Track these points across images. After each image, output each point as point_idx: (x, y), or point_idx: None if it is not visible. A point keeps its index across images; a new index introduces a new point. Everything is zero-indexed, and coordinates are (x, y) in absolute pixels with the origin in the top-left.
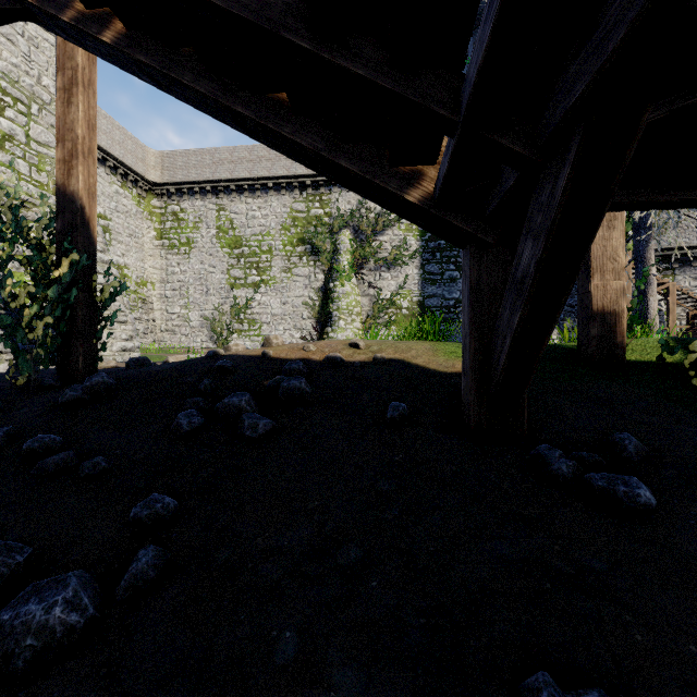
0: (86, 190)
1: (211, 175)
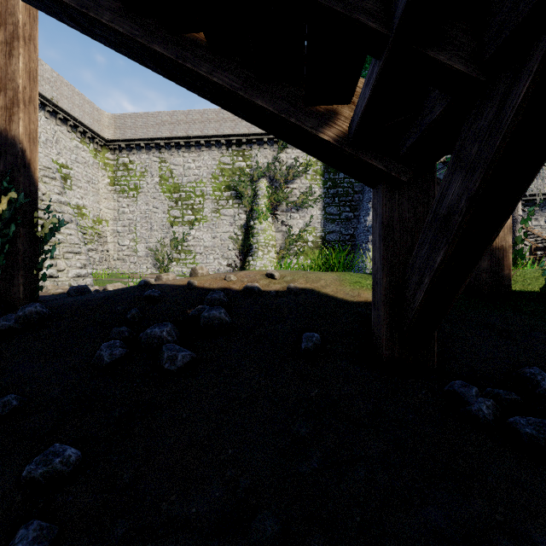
0: (27, 135)
1: (155, 134)
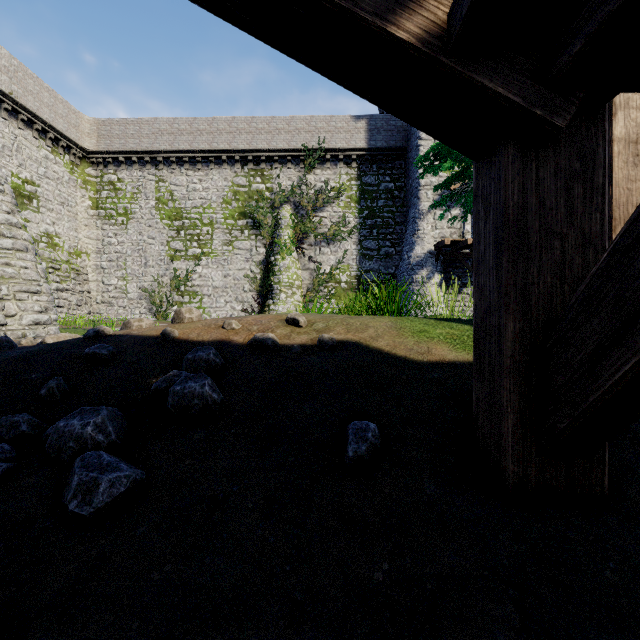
0: None
1: (150, 146)
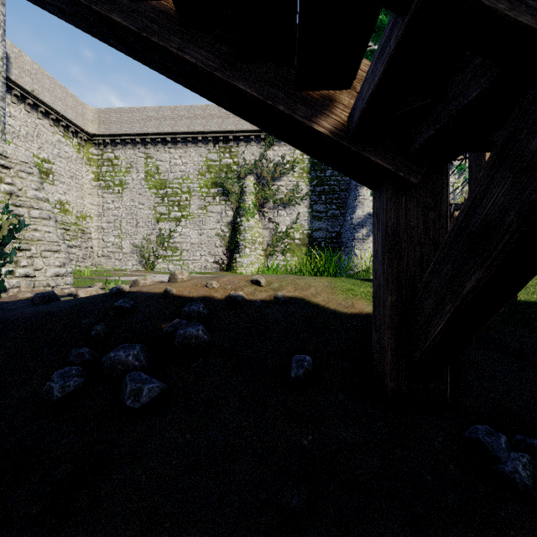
0: None
1: (140, 129)
